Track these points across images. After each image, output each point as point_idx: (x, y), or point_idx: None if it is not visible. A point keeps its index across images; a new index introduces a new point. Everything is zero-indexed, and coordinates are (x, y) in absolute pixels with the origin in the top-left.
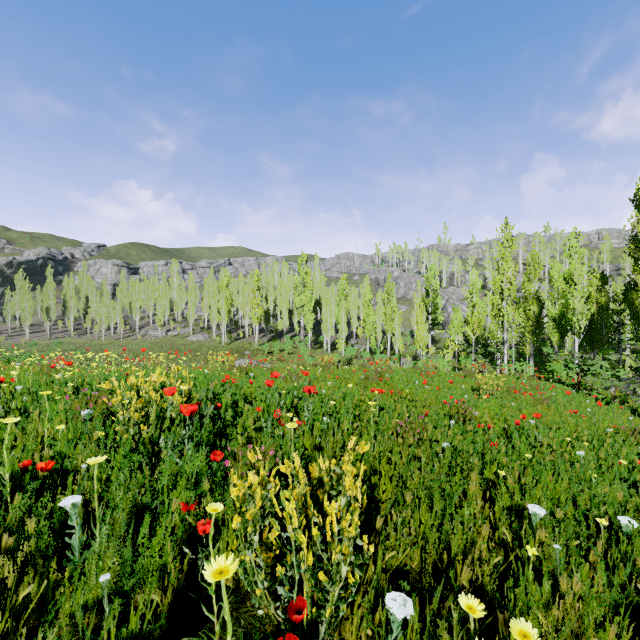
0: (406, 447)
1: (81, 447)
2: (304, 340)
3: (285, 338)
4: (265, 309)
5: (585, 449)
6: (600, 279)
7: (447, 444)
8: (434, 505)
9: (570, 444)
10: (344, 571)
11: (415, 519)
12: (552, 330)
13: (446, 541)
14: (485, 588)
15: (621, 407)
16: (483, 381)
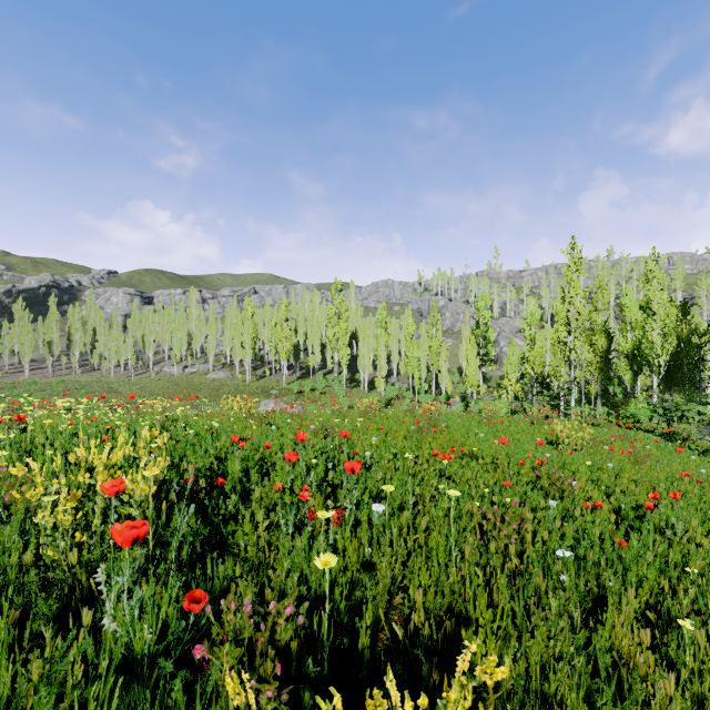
0: (499, 553)
1: None
2: (338, 378)
3: (317, 376)
4: (294, 343)
5: None
6: (681, 308)
7: (567, 554)
8: None
9: None
10: None
11: None
12: (624, 367)
13: None
14: None
15: None
16: (564, 433)
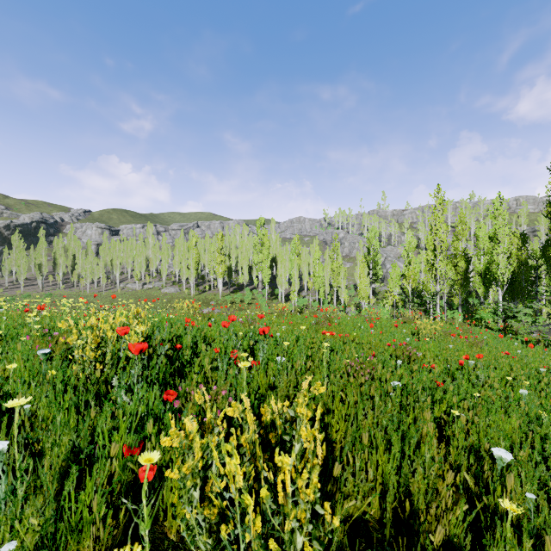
0: (357, 386)
1: (33, 386)
2: (262, 292)
3: (245, 290)
4: (228, 265)
5: (526, 388)
6: (520, 238)
7: (397, 383)
8: (393, 448)
9: (509, 383)
10: (300, 542)
11: (372, 462)
12: (478, 283)
13: (405, 486)
14: (451, 540)
15: (546, 349)
16: (422, 326)
